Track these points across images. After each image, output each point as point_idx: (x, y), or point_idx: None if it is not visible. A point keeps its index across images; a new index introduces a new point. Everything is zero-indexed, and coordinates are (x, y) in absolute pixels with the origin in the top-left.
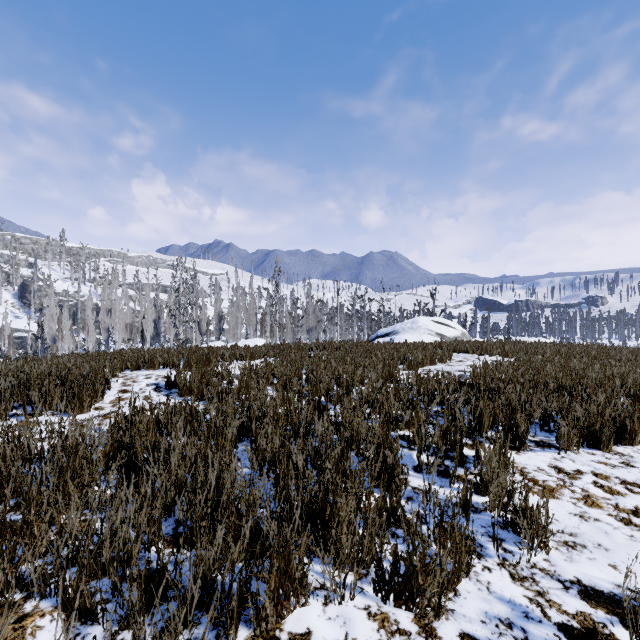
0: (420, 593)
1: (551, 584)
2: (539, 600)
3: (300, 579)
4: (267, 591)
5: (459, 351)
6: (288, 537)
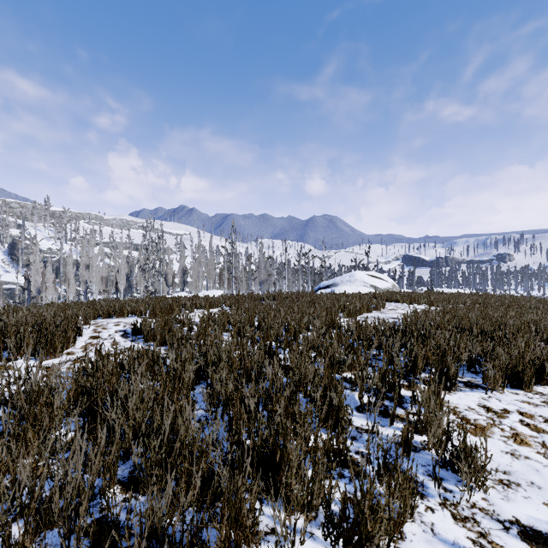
0: (369, 539)
1: (492, 524)
2: (482, 542)
3: (251, 527)
4: (218, 543)
5: (391, 301)
6: (239, 486)
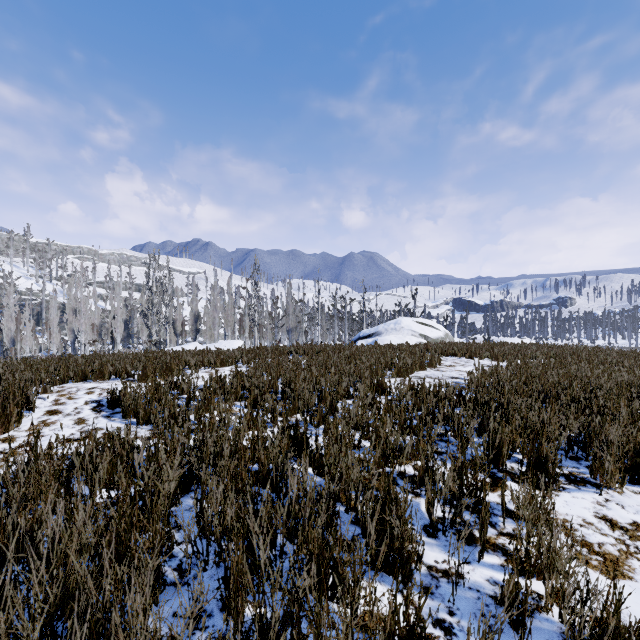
0: None
1: None
2: None
3: None
4: None
5: (447, 354)
6: None
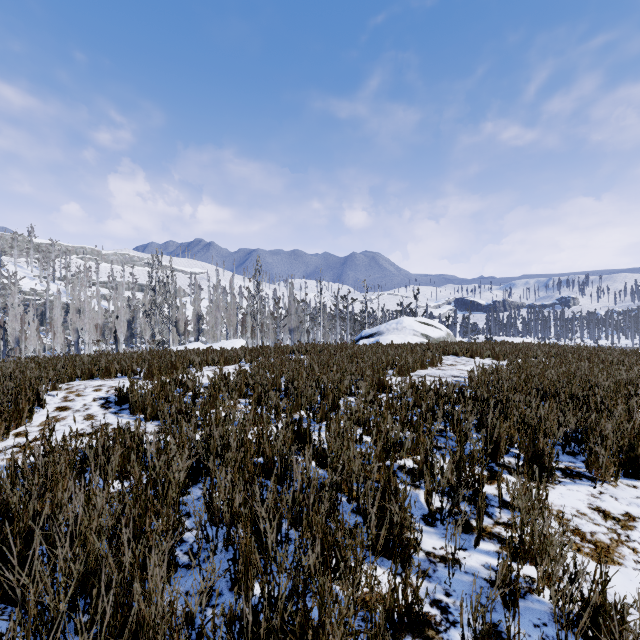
0: None
1: None
2: None
3: None
4: None
5: (448, 353)
6: None
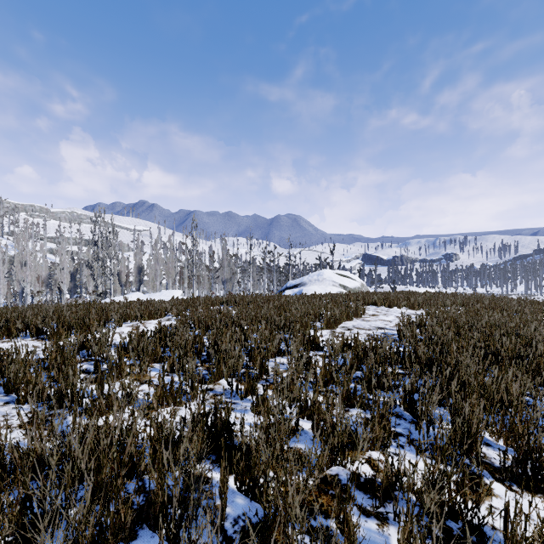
0: None
1: None
2: None
3: None
4: None
5: (368, 303)
6: None
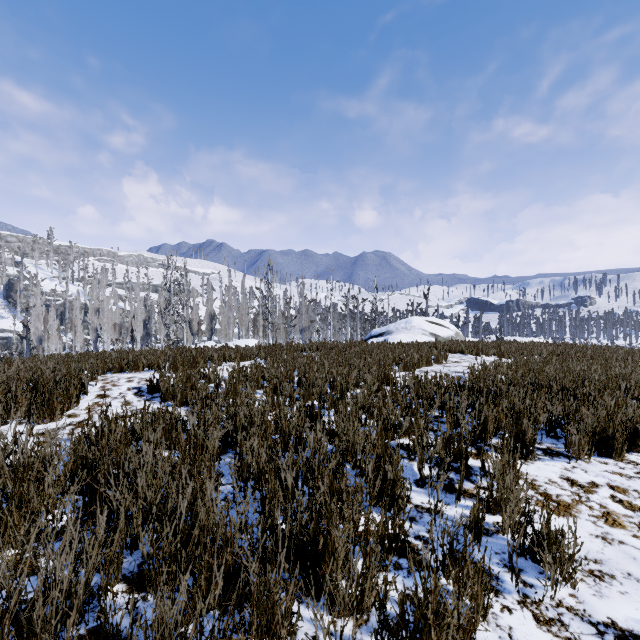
0: None
1: (582, 628)
2: None
3: (287, 637)
4: None
5: (454, 351)
6: (272, 586)
